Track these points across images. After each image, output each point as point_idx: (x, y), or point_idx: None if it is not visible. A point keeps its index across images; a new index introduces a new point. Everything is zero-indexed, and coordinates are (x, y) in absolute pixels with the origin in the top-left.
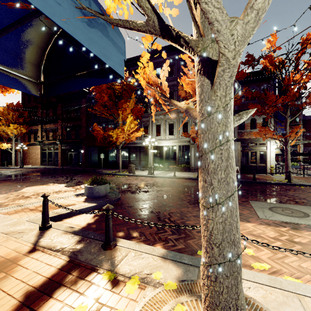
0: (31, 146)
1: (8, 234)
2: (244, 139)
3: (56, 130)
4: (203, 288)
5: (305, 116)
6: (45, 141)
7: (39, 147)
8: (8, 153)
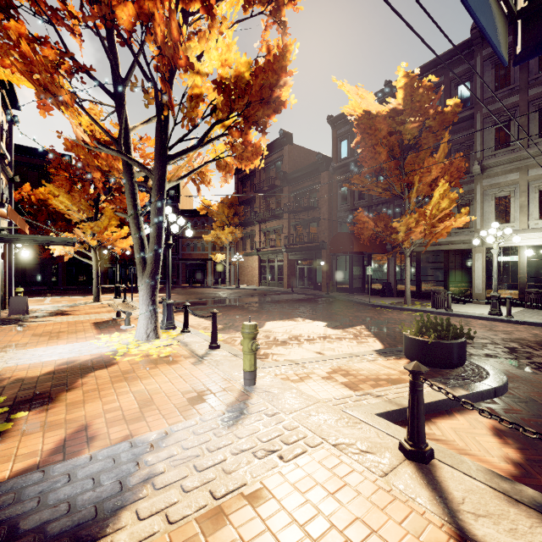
0: (246, 258)
1: (341, 449)
2: None
3: (279, 231)
4: None
5: None
6: (265, 248)
7: (257, 258)
8: (221, 268)
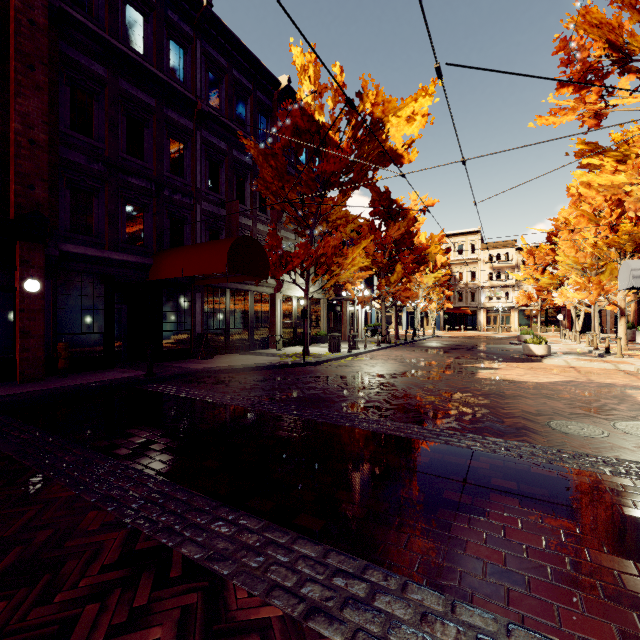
0: None
1: None
2: None
3: None
4: (625, 338)
5: None
6: None
7: None
8: None
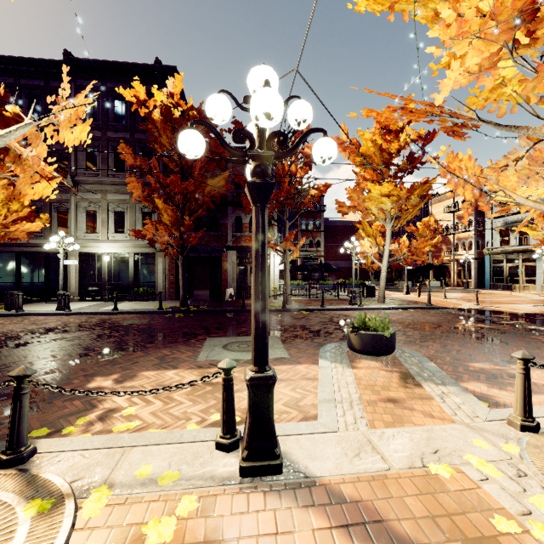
0: None
1: None
2: (241, 246)
3: None
4: None
5: (328, 221)
6: None
7: None
8: None
